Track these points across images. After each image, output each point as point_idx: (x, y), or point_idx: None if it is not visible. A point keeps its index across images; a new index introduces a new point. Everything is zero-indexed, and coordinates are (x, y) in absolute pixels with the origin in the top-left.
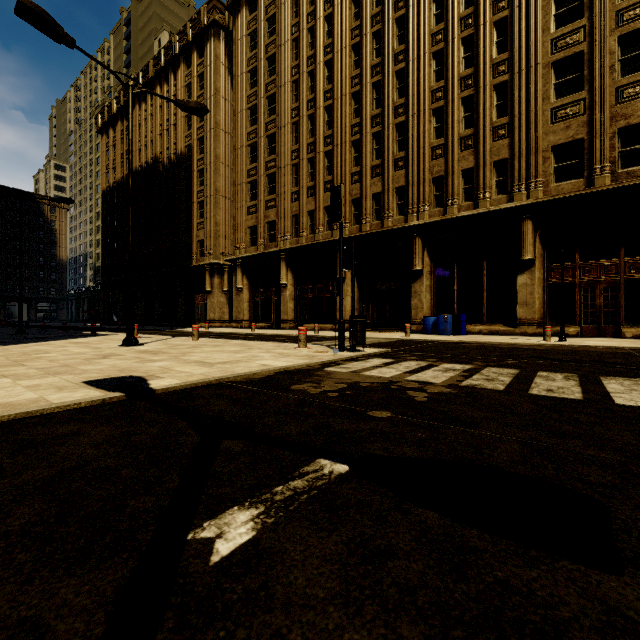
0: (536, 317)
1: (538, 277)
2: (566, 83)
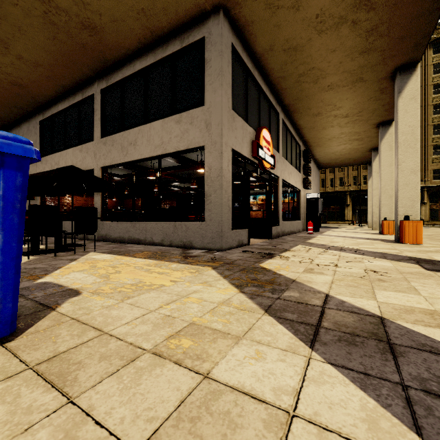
0: (427, 219)
1: (427, 207)
2: (436, 151)
